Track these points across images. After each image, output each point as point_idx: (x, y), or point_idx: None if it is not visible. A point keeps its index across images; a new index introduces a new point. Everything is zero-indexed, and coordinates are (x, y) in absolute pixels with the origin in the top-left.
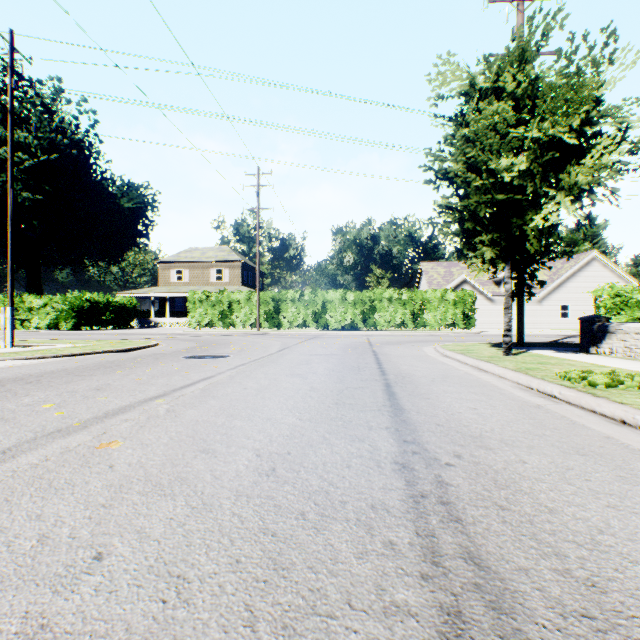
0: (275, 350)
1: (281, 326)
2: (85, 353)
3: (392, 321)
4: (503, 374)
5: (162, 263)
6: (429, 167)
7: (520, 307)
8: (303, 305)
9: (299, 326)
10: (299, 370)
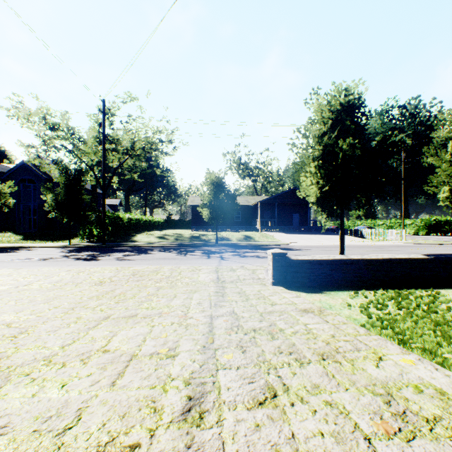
0: None
1: None
2: (425, 243)
3: None
4: None
5: None
6: None
7: None
8: None
9: None
10: None
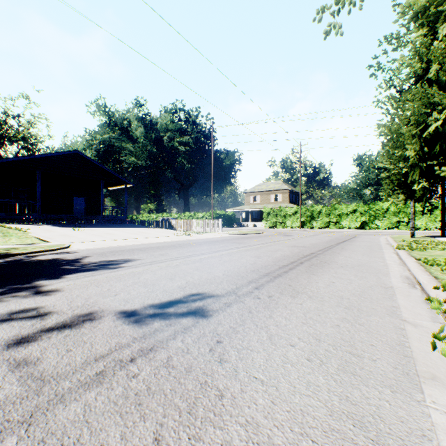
0: (310, 235)
1: (313, 226)
2: (248, 234)
3: (388, 224)
4: (389, 241)
5: (246, 193)
6: (374, 165)
7: (442, 217)
8: (326, 215)
9: (324, 226)
10: (319, 238)
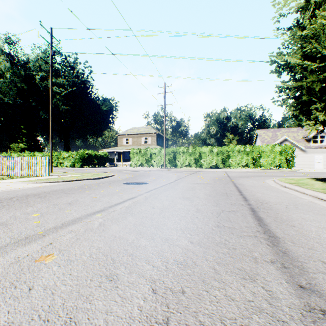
0: (173, 180)
1: (176, 166)
2: (77, 180)
3: (240, 163)
4: None
5: (119, 135)
6: (274, 62)
7: None
8: (188, 155)
9: (186, 166)
10: (187, 194)
